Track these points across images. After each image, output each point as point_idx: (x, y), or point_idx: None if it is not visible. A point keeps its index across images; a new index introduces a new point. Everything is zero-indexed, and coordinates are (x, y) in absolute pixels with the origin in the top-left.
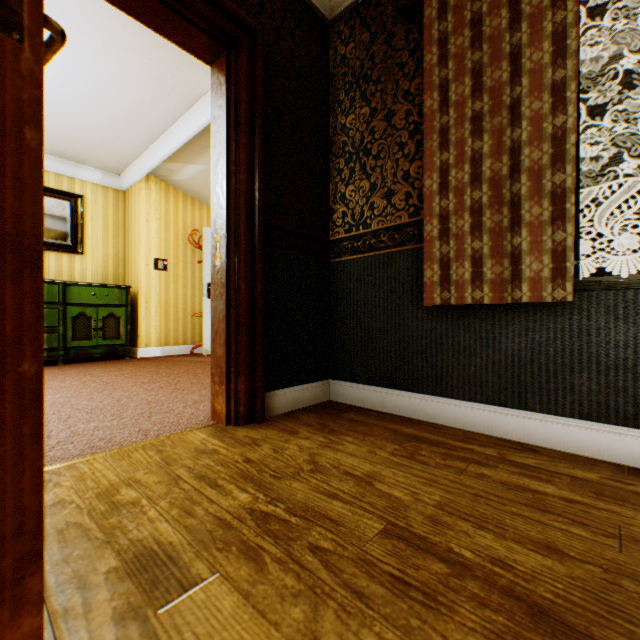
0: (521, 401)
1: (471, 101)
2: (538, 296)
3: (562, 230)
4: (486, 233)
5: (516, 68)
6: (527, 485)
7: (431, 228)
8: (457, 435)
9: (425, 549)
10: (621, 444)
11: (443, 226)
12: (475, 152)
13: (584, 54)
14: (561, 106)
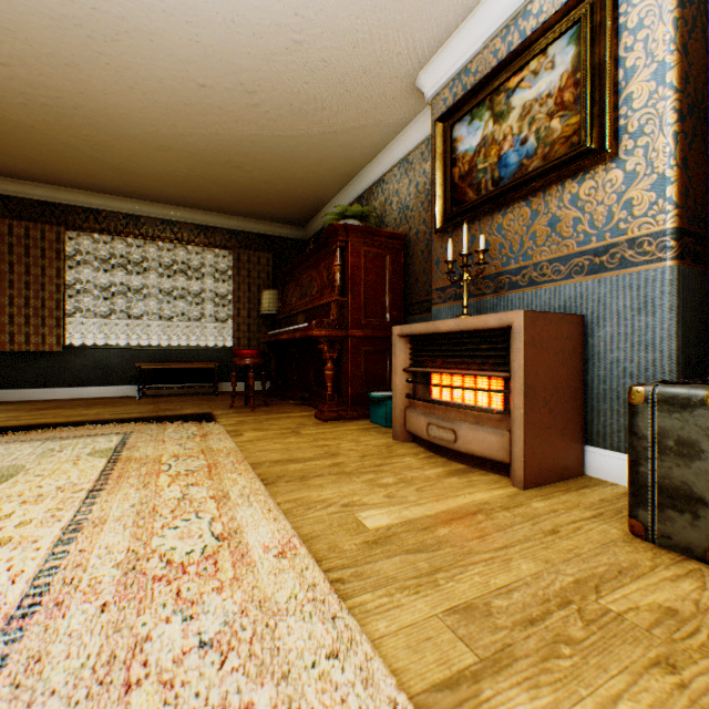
0: (48, 385)
1: (27, 276)
2: (53, 350)
3: (61, 330)
4: (34, 326)
5: (46, 273)
6: (47, 403)
7: (6, 319)
8: (20, 401)
9: (16, 409)
10: (79, 392)
11: (13, 319)
12: (29, 295)
13: (71, 273)
14: (61, 292)
